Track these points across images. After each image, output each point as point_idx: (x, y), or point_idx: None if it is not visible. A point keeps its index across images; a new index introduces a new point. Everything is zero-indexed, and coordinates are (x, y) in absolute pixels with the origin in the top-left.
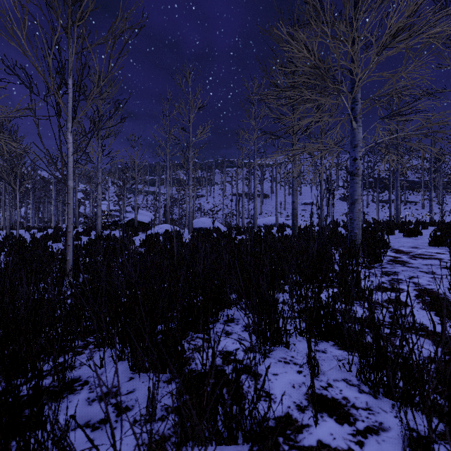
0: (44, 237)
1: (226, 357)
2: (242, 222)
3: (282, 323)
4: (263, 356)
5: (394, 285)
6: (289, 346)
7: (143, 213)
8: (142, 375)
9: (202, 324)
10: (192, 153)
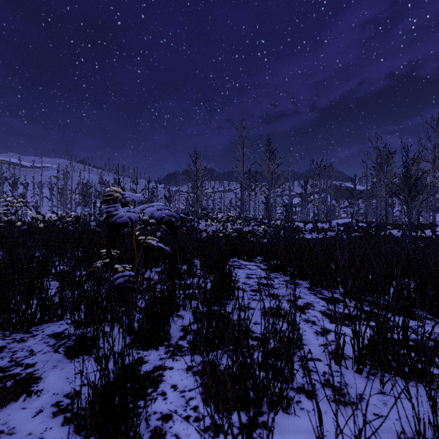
0: None
1: None
2: None
3: None
4: None
5: None
6: None
7: None
8: None
9: None
10: None
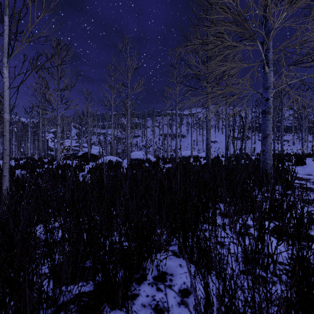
0: (14, 166)
1: None
2: (167, 154)
3: None
4: None
5: None
6: None
7: (96, 148)
8: None
9: (122, 298)
10: (129, 103)
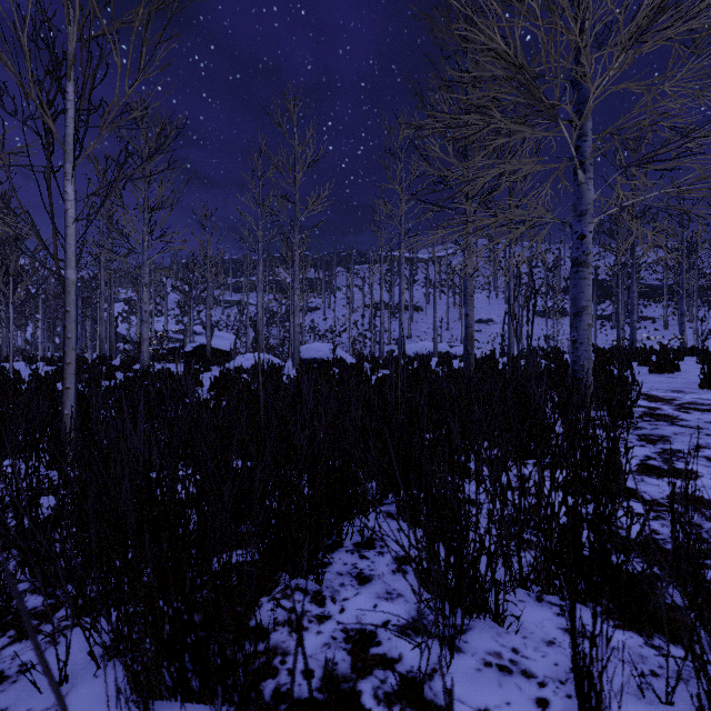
0: (51, 374)
1: (360, 650)
2: (381, 349)
3: (487, 566)
4: (445, 647)
5: (674, 464)
6: (505, 620)
7: (222, 336)
8: (156, 710)
9: (308, 559)
10: (298, 237)
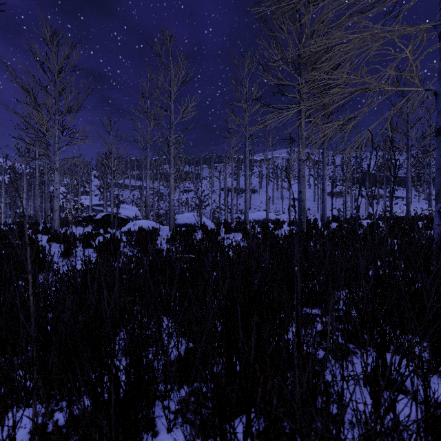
0: None
1: None
2: (232, 217)
3: None
4: None
5: None
6: None
7: (129, 208)
8: None
9: None
10: (173, 136)
